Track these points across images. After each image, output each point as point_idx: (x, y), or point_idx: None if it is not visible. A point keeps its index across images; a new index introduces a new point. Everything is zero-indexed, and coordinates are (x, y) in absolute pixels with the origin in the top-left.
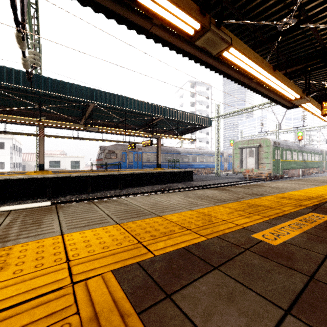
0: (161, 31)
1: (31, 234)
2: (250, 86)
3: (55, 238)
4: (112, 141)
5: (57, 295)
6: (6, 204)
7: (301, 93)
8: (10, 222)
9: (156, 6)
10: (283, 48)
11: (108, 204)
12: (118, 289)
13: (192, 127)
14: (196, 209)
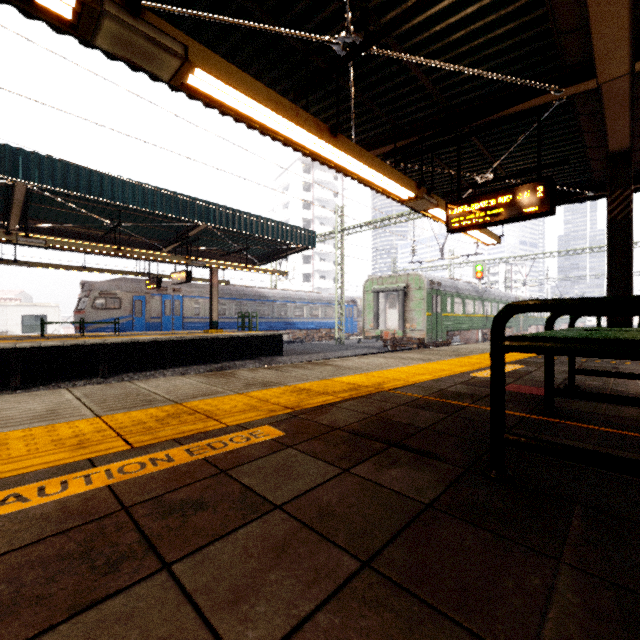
0: None
1: None
2: None
3: None
4: (106, 272)
5: None
6: None
7: (415, 189)
8: None
9: None
10: (382, 100)
11: None
12: None
13: (281, 249)
14: (6, 432)
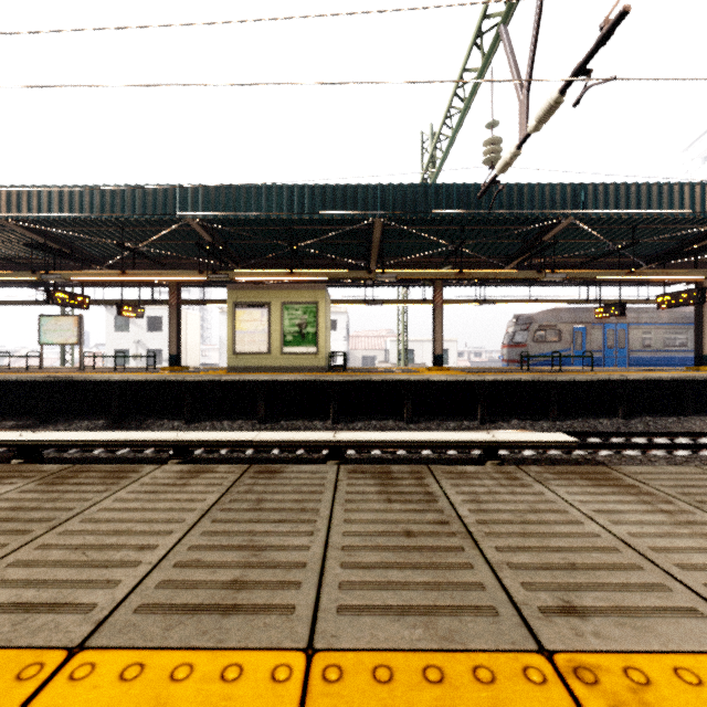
0: None
1: None
2: None
3: None
4: (553, 303)
5: None
6: (421, 424)
7: None
8: None
9: None
10: None
11: None
12: None
13: None
14: None
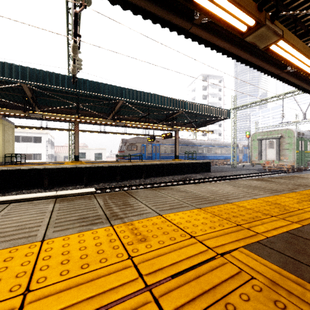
0: (200, 30)
1: (134, 213)
2: (279, 76)
3: (158, 217)
4: (133, 135)
5: (218, 263)
6: (53, 189)
7: None
8: (105, 203)
9: (217, 8)
10: None
11: (168, 191)
12: (268, 263)
13: (209, 120)
14: (258, 198)
